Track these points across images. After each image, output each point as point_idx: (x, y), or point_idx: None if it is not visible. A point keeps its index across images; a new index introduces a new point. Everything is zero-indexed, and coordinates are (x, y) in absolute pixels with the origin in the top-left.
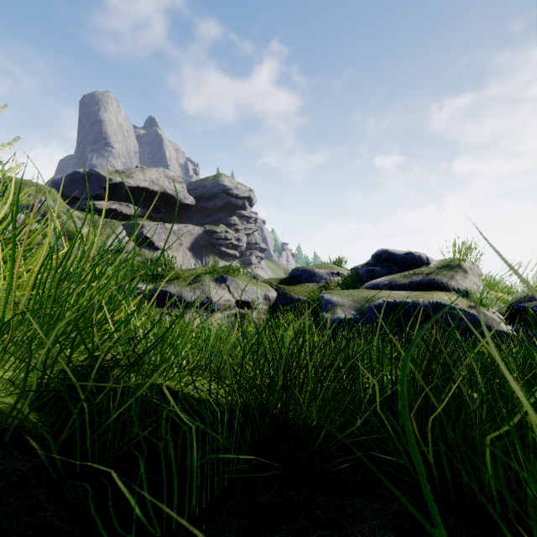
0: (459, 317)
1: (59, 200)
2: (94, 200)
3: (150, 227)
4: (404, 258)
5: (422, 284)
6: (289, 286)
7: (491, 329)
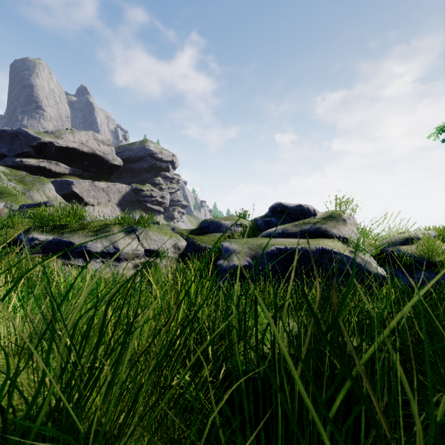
0: (341, 261)
1: None
2: (22, 157)
3: (79, 184)
4: (296, 210)
5: (310, 232)
6: (198, 236)
7: (368, 271)
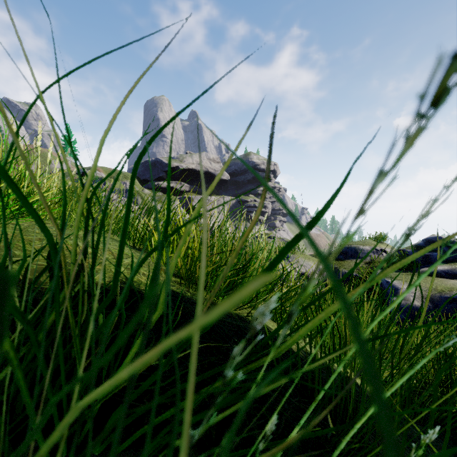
0: None
1: (137, 182)
2: (158, 181)
3: (197, 200)
4: None
5: None
6: (338, 261)
7: None
